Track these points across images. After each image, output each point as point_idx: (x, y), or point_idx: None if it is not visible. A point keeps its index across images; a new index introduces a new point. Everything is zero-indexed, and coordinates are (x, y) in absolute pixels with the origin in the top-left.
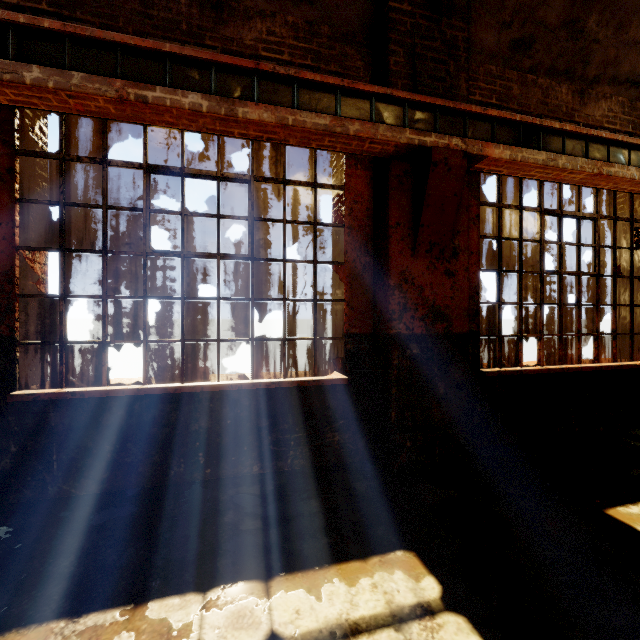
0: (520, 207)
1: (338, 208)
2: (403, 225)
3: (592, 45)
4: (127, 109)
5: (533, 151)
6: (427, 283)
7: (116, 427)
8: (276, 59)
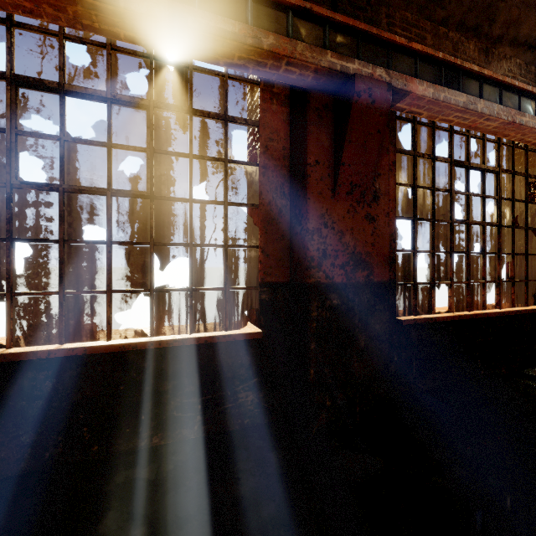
0: (433, 156)
1: (252, 147)
2: (322, 164)
3: (499, 2)
4: None
5: (455, 92)
6: (348, 228)
7: None
8: None
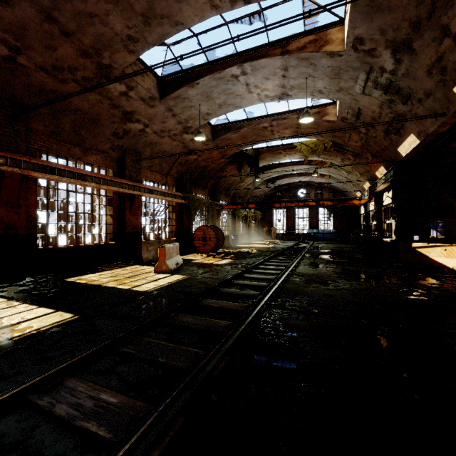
0: (57, 189)
1: None
2: None
3: (86, 139)
4: None
5: (52, 175)
6: (5, 216)
7: None
8: None
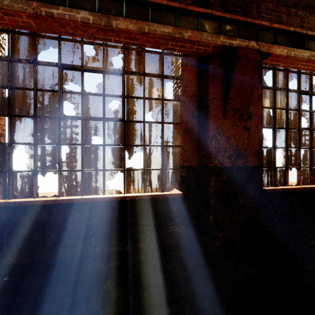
0: (287, 89)
1: (176, 91)
2: (217, 98)
3: None
4: (42, 23)
5: (301, 50)
6: (232, 135)
7: (42, 223)
8: None
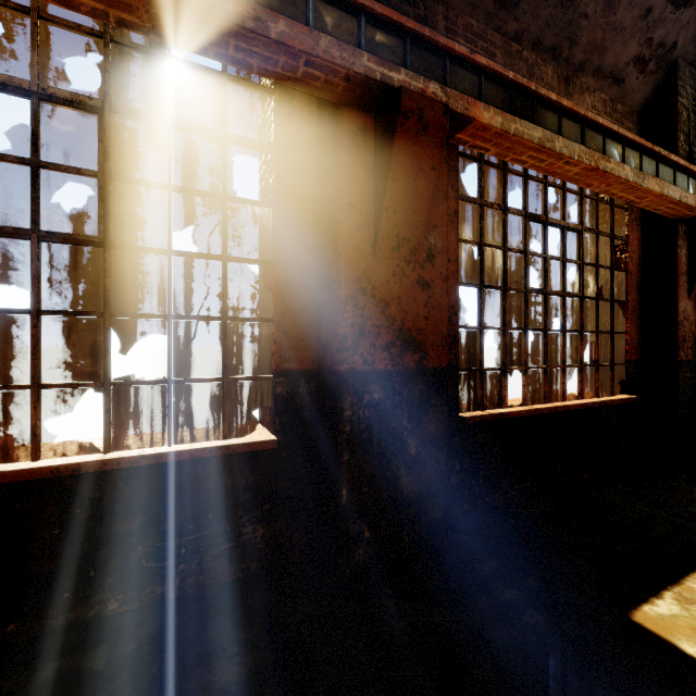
0: (504, 207)
1: (265, 181)
2: (359, 208)
3: (581, 20)
4: None
5: (528, 124)
6: (393, 296)
7: None
8: None
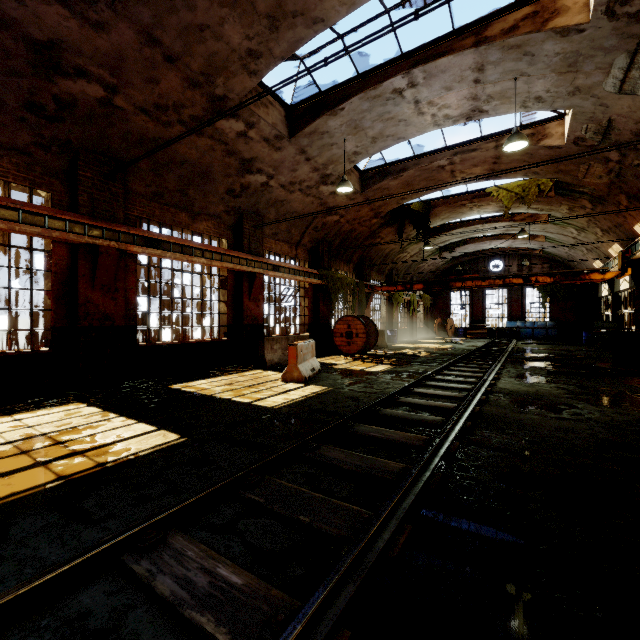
0: (160, 267)
1: (48, 260)
2: (87, 276)
3: (194, 200)
4: None
5: (154, 250)
6: (101, 303)
7: None
8: (4, 180)
